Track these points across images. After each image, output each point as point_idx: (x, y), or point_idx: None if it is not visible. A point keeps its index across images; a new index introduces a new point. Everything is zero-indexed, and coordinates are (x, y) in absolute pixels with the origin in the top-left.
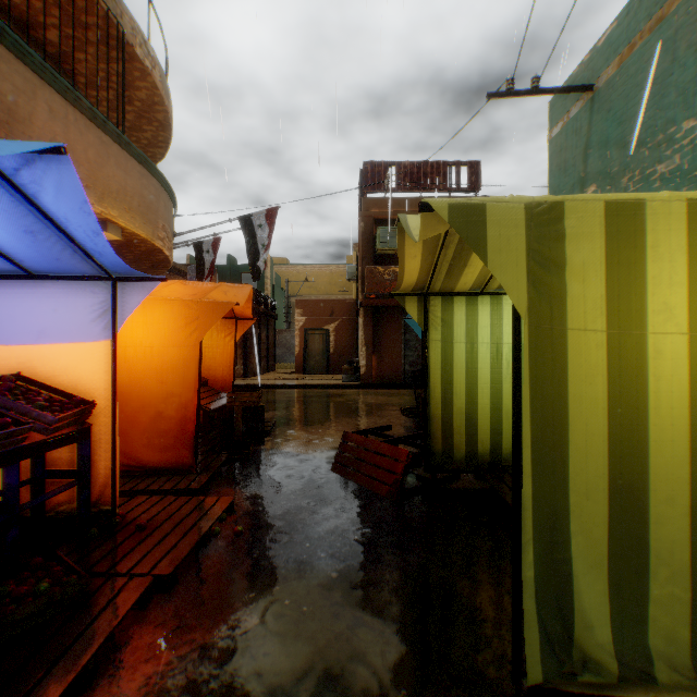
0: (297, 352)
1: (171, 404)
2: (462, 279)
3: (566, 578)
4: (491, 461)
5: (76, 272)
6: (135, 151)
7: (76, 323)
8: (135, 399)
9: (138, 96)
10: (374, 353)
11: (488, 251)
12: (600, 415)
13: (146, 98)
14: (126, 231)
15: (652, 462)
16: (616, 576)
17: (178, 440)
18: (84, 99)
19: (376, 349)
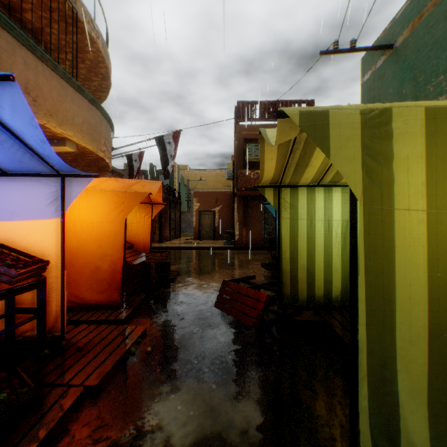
0: (194, 226)
1: (105, 261)
2: (304, 175)
3: (394, 407)
4: (324, 301)
5: (35, 171)
6: (85, 93)
7: (37, 206)
8: (81, 258)
9: (88, 57)
10: (244, 226)
11: (330, 147)
12: (421, 277)
13: (93, 58)
14: (79, 146)
15: None
16: (434, 406)
17: (110, 286)
18: (49, 57)
19: (245, 223)
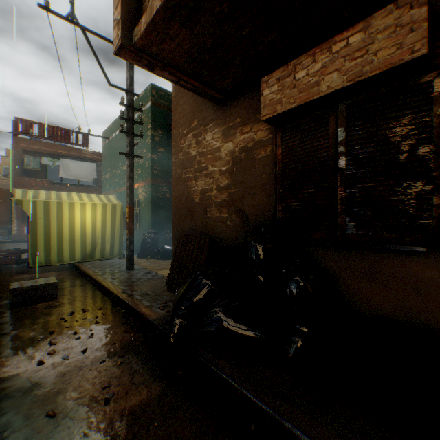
0: None
1: None
2: None
3: (38, 252)
4: None
5: None
6: None
7: None
8: None
9: None
10: (24, 223)
11: (24, 207)
12: (44, 230)
13: None
14: None
15: (52, 235)
16: (47, 251)
17: None
18: None
19: (26, 220)
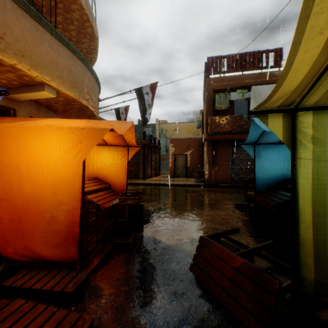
0: (170, 166)
1: (61, 211)
2: None
3: None
4: None
5: None
6: (64, 41)
7: None
8: (36, 206)
9: (75, 17)
10: (213, 167)
11: None
12: None
13: (79, 18)
14: (60, 92)
15: None
16: None
17: (67, 239)
18: None
19: (214, 164)
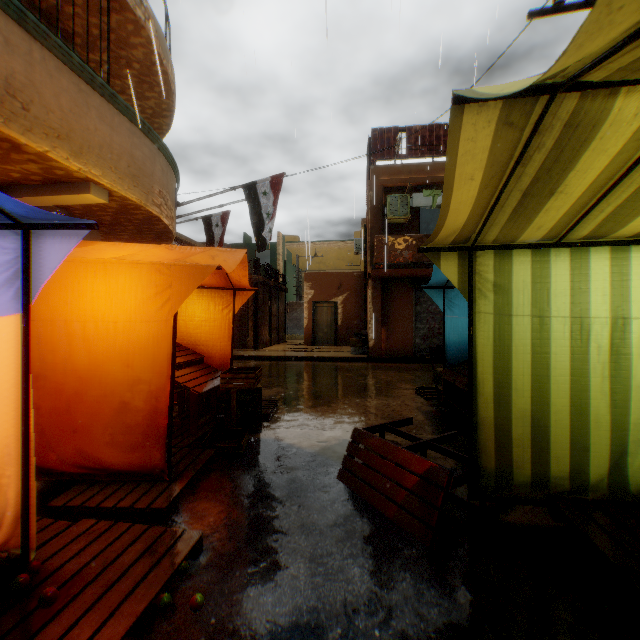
0: (306, 324)
1: (139, 393)
2: (536, 219)
3: None
4: (571, 488)
5: None
6: (122, 106)
7: None
8: (96, 386)
9: (135, 56)
10: (382, 325)
11: None
12: None
13: (143, 58)
14: (115, 194)
15: None
16: None
17: (147, 437)
18: (53, 36)
19: (385, 321)
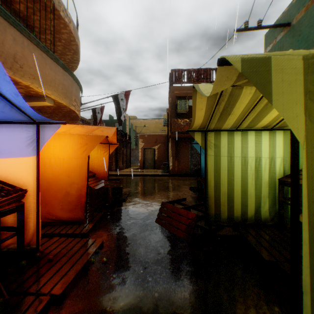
0: (140, 159)
1: (73, 188)
2: (227, 122)
3: None
4: (241, 220)
5: (16, 119)
6: (60, 62)
7: (18, 147)
8: (55, 185)
9: (63, 37)
10: (176, 159)
11: (272, 93)
12: None
13: (67, 38)
14: (56, 101)
15: None
16: None
17: (77, 206)
18: (32, 35)
19: (177, 157)
